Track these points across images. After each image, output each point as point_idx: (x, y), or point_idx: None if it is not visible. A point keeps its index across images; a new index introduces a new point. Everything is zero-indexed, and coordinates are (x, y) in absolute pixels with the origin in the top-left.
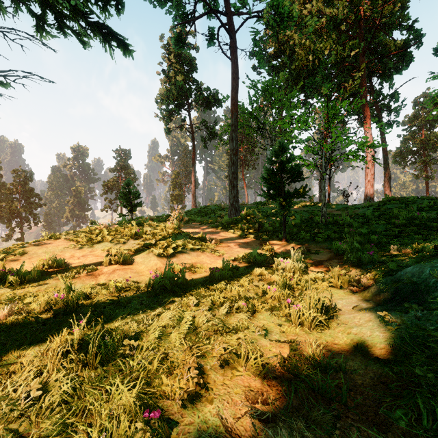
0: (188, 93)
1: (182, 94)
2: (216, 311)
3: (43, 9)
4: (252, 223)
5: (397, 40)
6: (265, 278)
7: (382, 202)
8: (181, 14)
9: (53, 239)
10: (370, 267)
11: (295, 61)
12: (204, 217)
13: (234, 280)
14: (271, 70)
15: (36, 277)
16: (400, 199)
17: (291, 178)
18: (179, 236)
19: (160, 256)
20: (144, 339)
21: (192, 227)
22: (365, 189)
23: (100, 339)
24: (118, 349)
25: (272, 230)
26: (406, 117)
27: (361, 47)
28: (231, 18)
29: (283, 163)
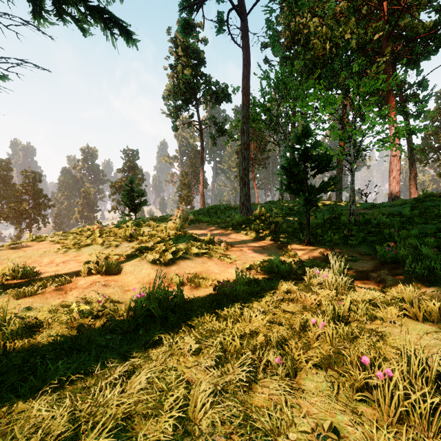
0: (196, 87)
1: (190, 89)
2: (229, 366)
3: None
4: (267, 223)
5: (427, 21)
6: (296, 298)
7: (419, 199)
8: None
9: (37, 241)
10: None
11: (310, 51)
12: (213, 217)
13: (252, 301)
14: (284, 61)
15: None
16: None
17: (318, 168)
18: (182, 238)
19: (155, 264)
20: None
21: (199, 228)
22: (389, 186)
23: None
24: None
25: (290, 232)
26: None
27: (385, 30)
28: None
29: (308, 149)
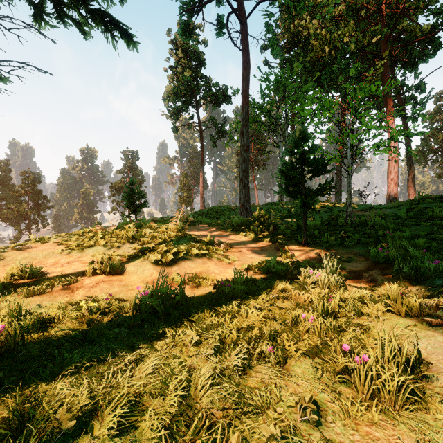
0: (196, 89)
1: (190, 90)
2: (226, 355)
3: None
4: (266, 225)
5: (424, 25)
6: (291, 296)
7: (415, 201)
8: (188, 2)
9: (40, 243)
10: None
11: (309, 53)
12: (213, 218)
13: (250, 299)
14: (283, 63)
15: None
16: (437, 197)
17: (314, 172)
18: (182, 239)
19: (157, 265)
20: (97, 429)
21: (199, 229)
22: (387, 188)
23: None
24: None
25: (289, 233)
26: (427, 113)
27: (383, 33)
28: (242, 3)
29: (305, 153)
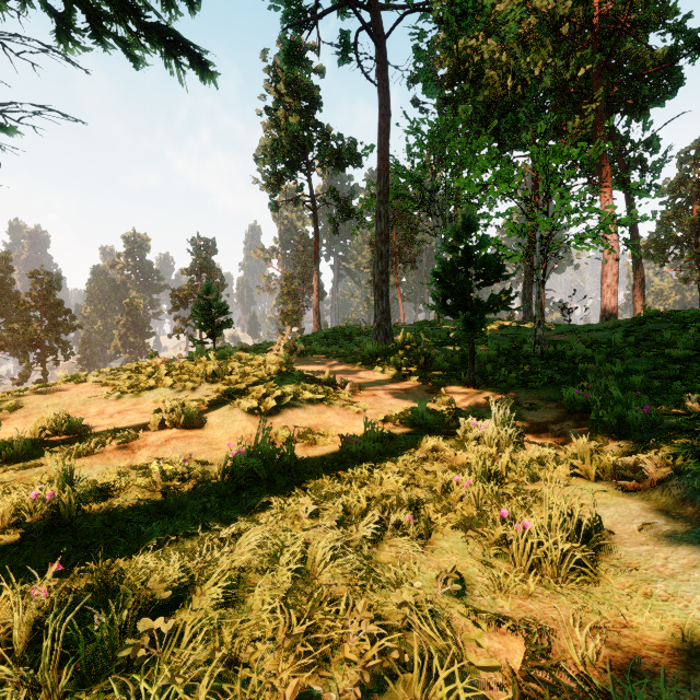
0: (307, 144)
1: (297, 146)
2: (352, 529)
3: (68, 3)
4: (415, 355)
5: (658, 49)
6: (444, 456)
7: (639, 319)
8: (295, 11)
9: (73, 383)
10: (651, 439)
11: (483, 89)
12: (334, 346)
13: (386, 461)
14: (443, 104)
15: (22, 453)
16: (671, 314)
17: (485, 277)
18: (288, 377)
19: (253, 414)
20: (195, 604)
21: (312, 362)
22: (602, 299)
23: (74, 624)
24: (121, 643)
25: (448, 368)
26: (667, 182)
27: (595, 61)
28: (378, 15)
29: (471, 249)
